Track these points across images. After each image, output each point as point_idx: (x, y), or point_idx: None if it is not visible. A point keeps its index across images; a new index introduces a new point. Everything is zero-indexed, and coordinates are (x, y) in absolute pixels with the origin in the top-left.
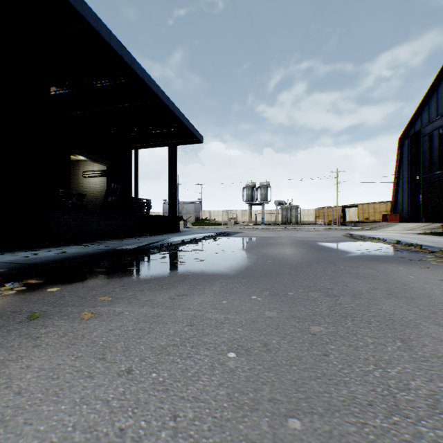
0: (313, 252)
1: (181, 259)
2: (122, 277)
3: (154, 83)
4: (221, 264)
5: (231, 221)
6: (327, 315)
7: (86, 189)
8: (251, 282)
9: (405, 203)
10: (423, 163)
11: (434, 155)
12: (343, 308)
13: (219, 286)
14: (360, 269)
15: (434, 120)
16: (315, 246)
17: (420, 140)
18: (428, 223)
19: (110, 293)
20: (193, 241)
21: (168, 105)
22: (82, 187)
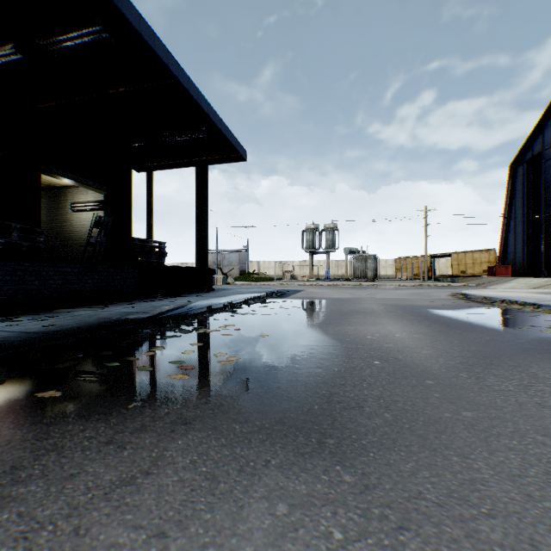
0: (442, 332)
1: (188, 354)
2: None
3: (162, 46)
4: (273, 373)
5: (286, 275)
6: None
7: (76, 228)
8: (380, 495)
9: (518, 251)
10: (546, 196)
11: None
12: None
13: (262, 545)
14: None
15: None
16: (432, 318)
17: (542, 166)
18: None
19: None
20: (228, 307)
21: (188, 90)
22: (70, 225)
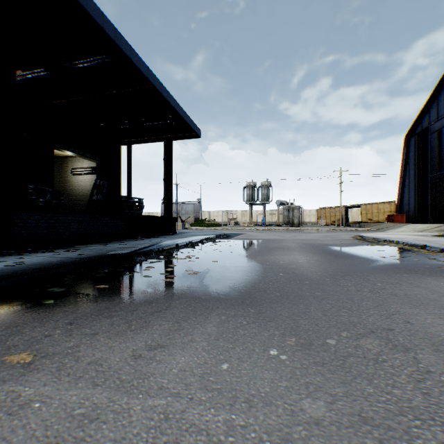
0: (330, 259)
1: (170, 270)
2: (79, 304)
3: (144, 65)
4: (221, 278)
5: (231, 222)
6: (425, 411)
7: (75, 187)
8: (264, 315)
9: (411, 203)
10: (431, 161)
11: (443, 153)
12: (442, 385)
13: (216, 324)
14: (405, 288)
15: (443, 116)
16: (329, 252)
17: (428, 138)
18: (441, 224)
19: (41, 340)
20: (189, 245)
21: (161, 92)
22: (70, 185)
